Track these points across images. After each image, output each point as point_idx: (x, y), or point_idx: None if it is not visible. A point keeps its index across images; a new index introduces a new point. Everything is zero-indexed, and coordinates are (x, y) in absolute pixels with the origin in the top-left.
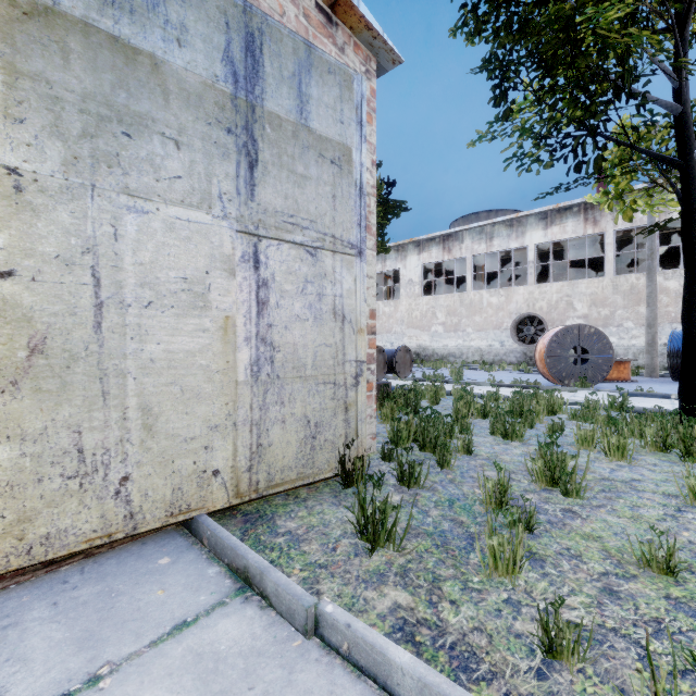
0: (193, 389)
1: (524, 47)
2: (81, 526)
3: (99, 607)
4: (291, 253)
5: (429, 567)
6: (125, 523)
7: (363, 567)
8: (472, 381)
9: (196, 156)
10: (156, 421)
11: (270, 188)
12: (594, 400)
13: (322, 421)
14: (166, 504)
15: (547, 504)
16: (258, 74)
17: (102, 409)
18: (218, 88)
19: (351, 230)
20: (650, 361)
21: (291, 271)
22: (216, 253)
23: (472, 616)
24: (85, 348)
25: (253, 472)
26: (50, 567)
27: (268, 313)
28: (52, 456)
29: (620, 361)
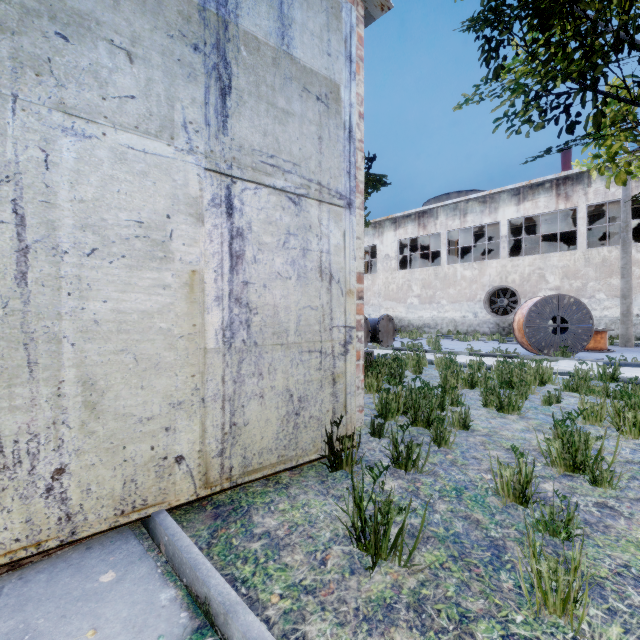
0: (150, 358)
1: None
2: None
3: None
4: (271, 200)
5: (450, 594)
6: (60, 527)
7: (363, 592)
8: (451, 350)
9: (154, 73)
10: (101, 398)
11: (246, 122)
12: (584, 370)
13: (306, 395)
14: (116, 500)
15: (574, 495)
16: None
17: (28, 383)
18: None
19: (339, 177)
20: (625, 331)
21: (271, 220)
22: (180, 194)
23: None
24: (3, 305)
25: (226, 457)
26: None
27: (243, 269)
28: None
29: (597, 331)
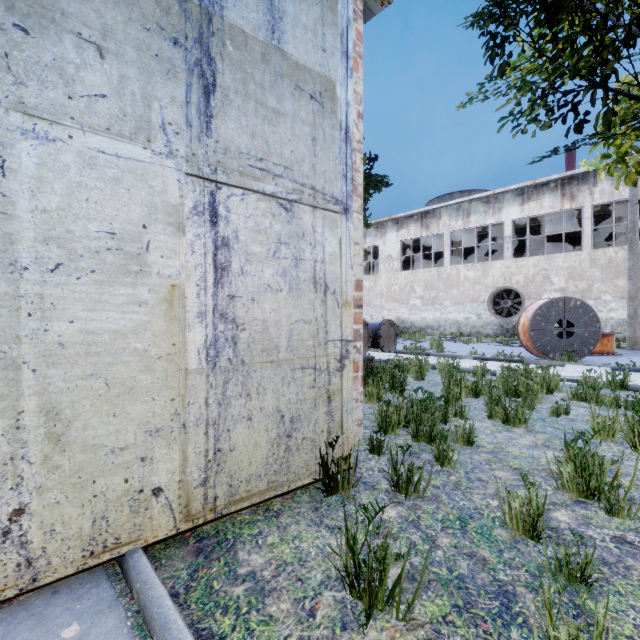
0: (123, 382)
1: None
2: None
3: None
4: (260, 207)
5: None
6: (19, 574)
7: None
8: (454, 354)
9: (128, 69)
10: (67, 428)
11: (232, 122)
12: (592, 377)
13: (299, 415)
14: (84, 540)
15: (589, 527)
16: None
17: None
18: None
19: (335, 181)
20: (632, 334)
21: (260, 228)
22: (158, 202)
23: None
24: None
25: (210, 486)
26: None
27: (229, 281)
28: None
29: (604, 334)
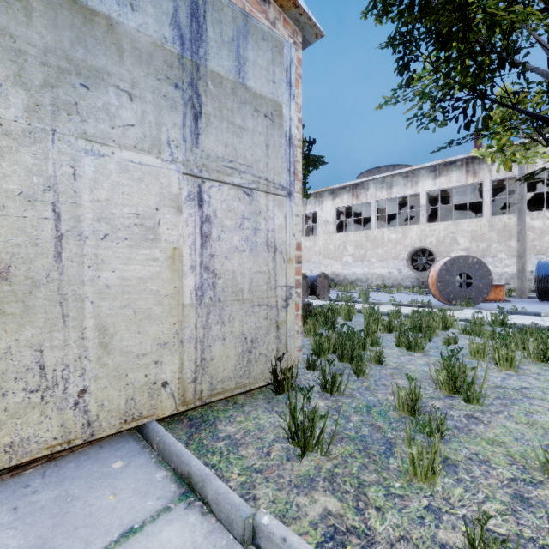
0: (144, 311)
1: (425, 24)
2: (42, 435)
3: (54, 512)
4: (231, 194)
5: (353, 471)
6: (83, 431)
7: (295, 471)
8: (377, 301)
9: (147, 107)
10: (111, 340)
11: (212, 137)
12: (479, 318)
13: (257, 337)
14: (121, 412)
15: (452, 410)
16: (202, 38)
17: (62, 330)
18: (166, 48)
19: (282, 174)
20: (520, 285)
21: (231, 209)
22: (165, 193)
23: (397, 523)
24: (46, 275)
25: (198, 383)
26: (15, 471)
27: (210, 245)
28: (16, 372)
29: (496, 285)
